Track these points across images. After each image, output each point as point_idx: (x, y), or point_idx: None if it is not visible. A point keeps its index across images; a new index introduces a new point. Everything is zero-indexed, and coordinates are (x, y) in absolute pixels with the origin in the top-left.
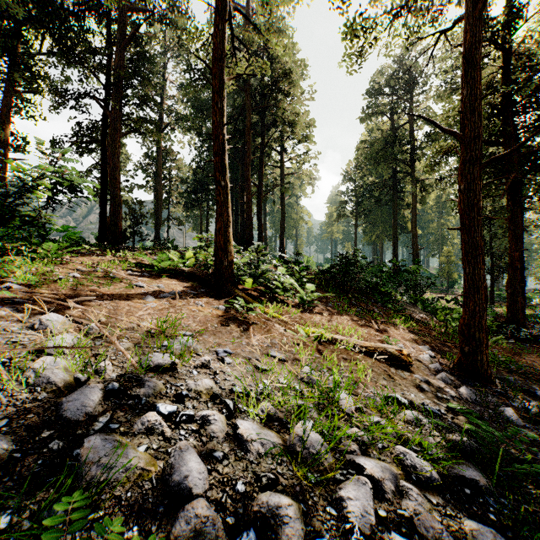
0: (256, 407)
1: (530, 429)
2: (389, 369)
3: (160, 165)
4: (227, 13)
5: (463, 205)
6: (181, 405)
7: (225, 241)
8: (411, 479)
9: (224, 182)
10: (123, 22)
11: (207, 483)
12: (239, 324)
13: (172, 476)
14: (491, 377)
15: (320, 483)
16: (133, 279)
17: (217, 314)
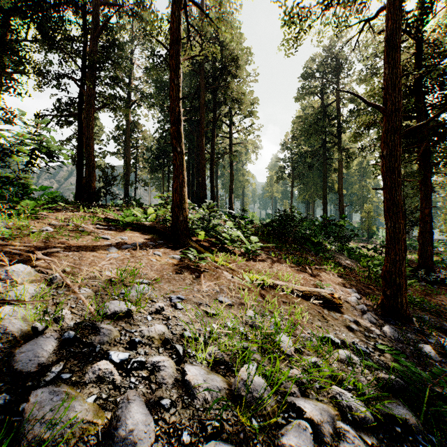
0: (205, 351)
1: (446, 364)
2: (322, 310)
3: (129, 136)
4: (182, 2)
5: (385, 168)
6: (134, 352)
7: (181, 199)
8: (347, 419)
9: (180, 148)
10: (96, 14)
11: (153, 434)
12: (191, 272)
13: (118, 430)
14: (409, 316)
15: (263, 428)
16: (100, 232)
17: (172, 263)
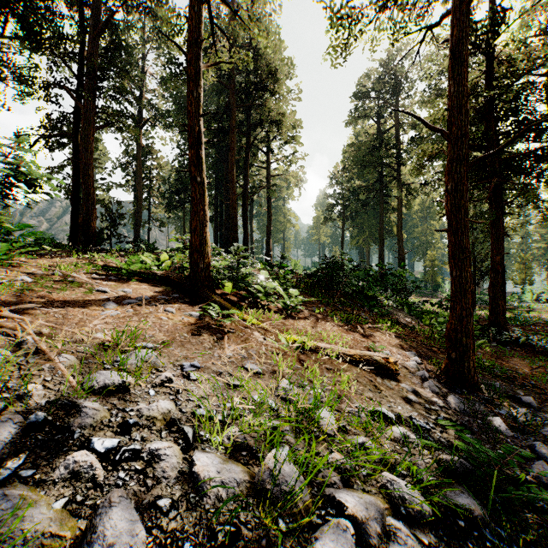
0: (222, 433)
1: (519, 440)
2: (375, 378)
3: (140, 163)
4: None
5: (450, 206)
6: (126, 437)
7: (201, 242)
8: (399, 514)
9: (201, 178)
10: (97, 8)
11: (143, 547)
12: (213, 333)
13: (92, 544)
14: (478, 384)
15: (292, 531)
16: (95, 283)
17: (189, 322)
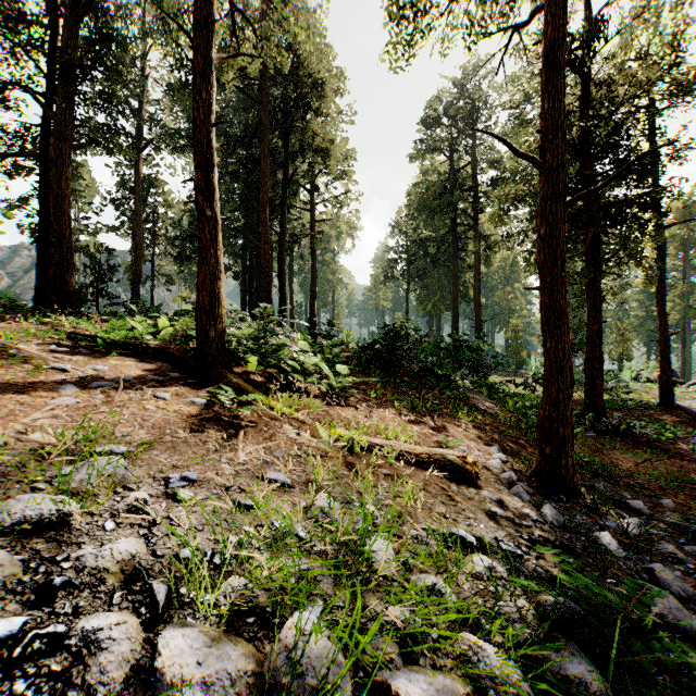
0: (218, 587)
1: (633, 561)
2: (449, 485)
3: (140, 199)
4: None
5: (544, 257)
6: (44, 611)
7: (212, 300)
8: None
9: (211, 211)
10: None
11: None
12: (223, 428)
13: None
14: (578, 486)
15: None
16: (51, 358)
17: (188, 412)
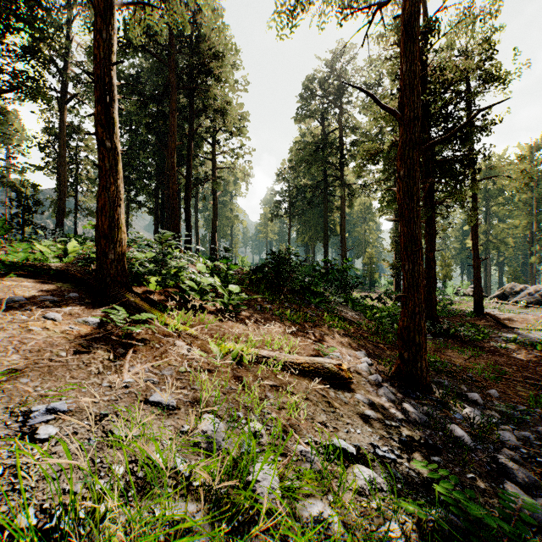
0: None
1: (482, 451)
2: (327, 392)
3: (64, 144)
4: None
5: (403, 193)
6: None
7: (111, 225)
8: None
9: (111, 142)
10: None
11: None
12: (112, 347)
13: None
14: (429, 384)
15: None
16: None
17: (77, 332)
